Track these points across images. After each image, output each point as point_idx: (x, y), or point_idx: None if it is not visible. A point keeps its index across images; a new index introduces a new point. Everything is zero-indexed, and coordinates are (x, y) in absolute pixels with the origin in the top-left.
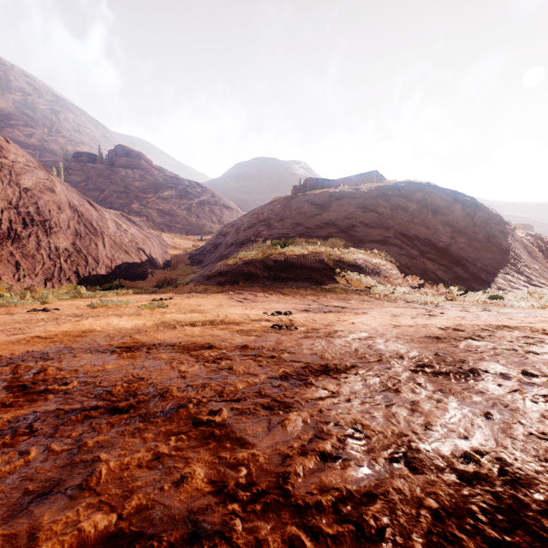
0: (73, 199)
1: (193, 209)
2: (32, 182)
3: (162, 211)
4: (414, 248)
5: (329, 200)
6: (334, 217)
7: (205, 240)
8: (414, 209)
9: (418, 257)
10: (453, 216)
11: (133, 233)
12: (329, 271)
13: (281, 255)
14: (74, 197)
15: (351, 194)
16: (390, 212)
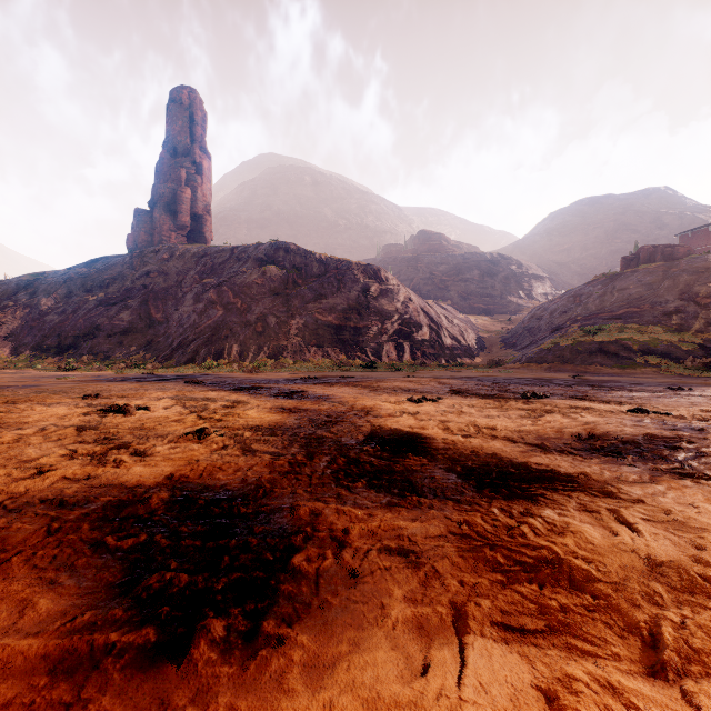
0: (420, 303)
1: (497, 285)
2: (403, 297)
3: (465, 293)
4: None
5: (662, 278)
6: (663, 298)
7: (512, 320)
8: None
9: None
10: None
11: (456, 323)
12: (631, 353)
13: (590, 342)
14: (419, 301)
15: (693, 268)
16: None
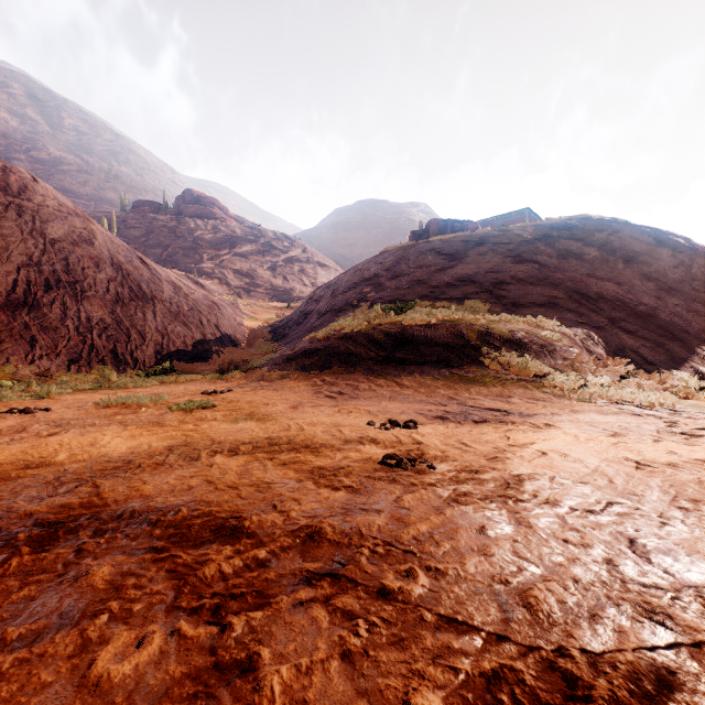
0: (117, 255)
1: (279, 268)
2: (62, 232)
3: (239, 272)
4: (600, 314)
5: (463, 248)
6: (472, 271)
7: (292, 308)
8: (595, 256)
9: (607, 327)
10: (657, 265)
11: (196, 298)
12: (471, 349)
13: (395, 325)
14: (119, 252)
15: (496, 238)
16: (558, 262)
